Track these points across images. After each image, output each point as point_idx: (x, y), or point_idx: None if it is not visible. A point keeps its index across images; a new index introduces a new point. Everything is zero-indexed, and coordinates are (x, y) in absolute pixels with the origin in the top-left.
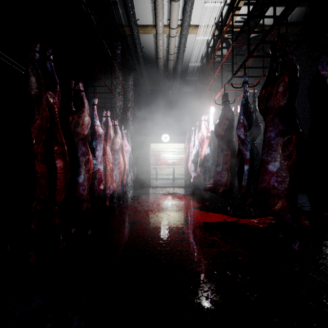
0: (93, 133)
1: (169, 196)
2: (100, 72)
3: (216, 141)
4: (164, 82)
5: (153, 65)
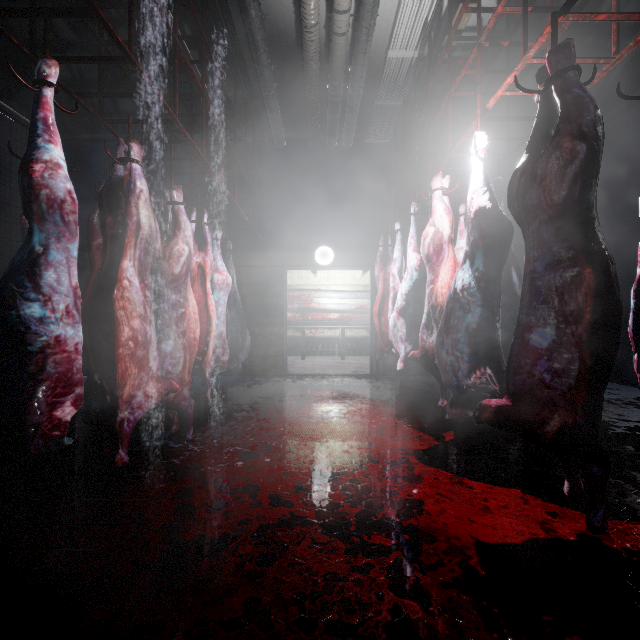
0: (29, 193)
1: (335, 405)
2: (100, 2)
3: (494, 242)
4: (321, 118)
5: (292, 62)
